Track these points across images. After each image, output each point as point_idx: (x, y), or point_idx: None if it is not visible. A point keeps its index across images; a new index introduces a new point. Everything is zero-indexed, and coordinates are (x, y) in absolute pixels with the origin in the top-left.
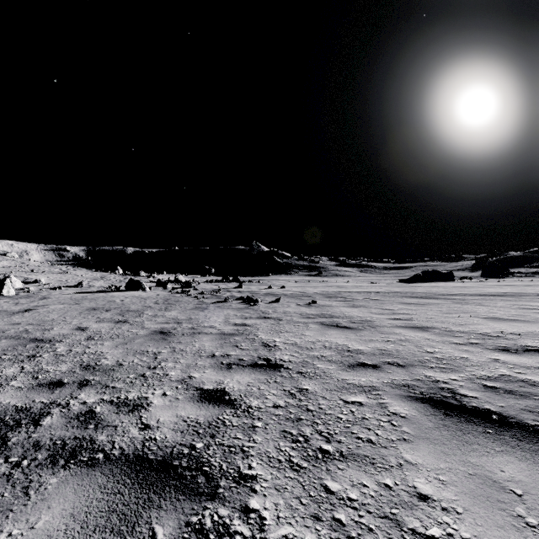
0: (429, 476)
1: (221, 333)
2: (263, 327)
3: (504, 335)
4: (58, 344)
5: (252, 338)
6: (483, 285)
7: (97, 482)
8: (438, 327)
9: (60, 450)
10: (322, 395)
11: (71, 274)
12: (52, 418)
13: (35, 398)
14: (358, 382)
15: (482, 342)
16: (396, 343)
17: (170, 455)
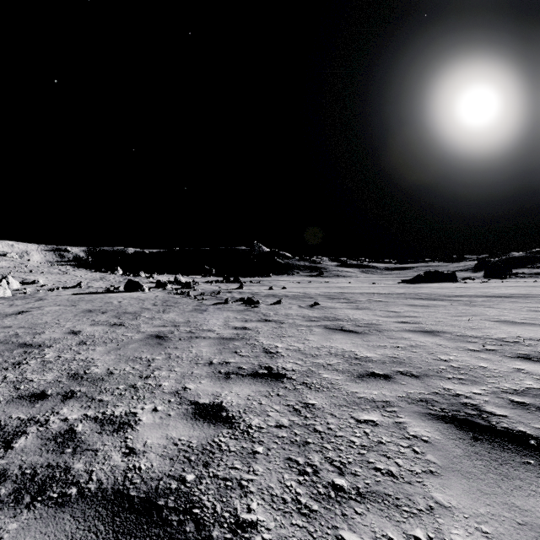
0: (469, 525)
1: (220, 338)
2: (264, 330)
3: (522, 341)
4: (47, 349)
5: (252, 343)
6: (487, 285)
7: (64, 529)
8: (449, 331)
9: (27, 483)
10: (331, 412)
11: (70, 274)
12: (26, 440)
13: (13, 413)
14: (369, 396)
15: (500, 348)
16: (406, 349)
17: (155, 490)
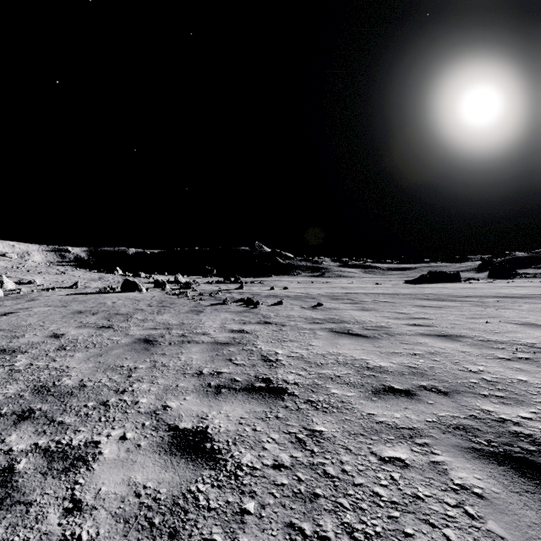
0: None
1: (214, 343)
2: (263, 334)
3: None
4: (21, 355)
5: (249, 349)
6: (493, 286)
7: None
8: (468, 335)
9: None
10: (344, 444)
11: (68, 274)
12: None
13: None
14: (391, 420)
15: (534, 357)
16: (425, 357)
17: None
